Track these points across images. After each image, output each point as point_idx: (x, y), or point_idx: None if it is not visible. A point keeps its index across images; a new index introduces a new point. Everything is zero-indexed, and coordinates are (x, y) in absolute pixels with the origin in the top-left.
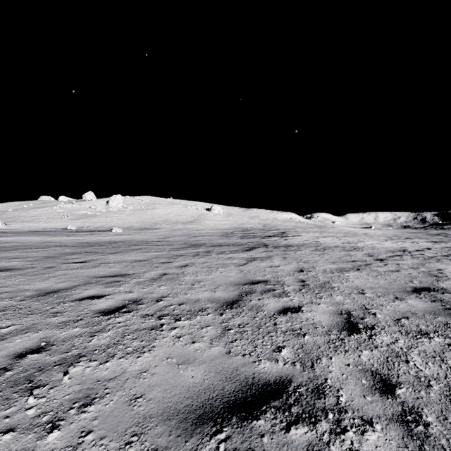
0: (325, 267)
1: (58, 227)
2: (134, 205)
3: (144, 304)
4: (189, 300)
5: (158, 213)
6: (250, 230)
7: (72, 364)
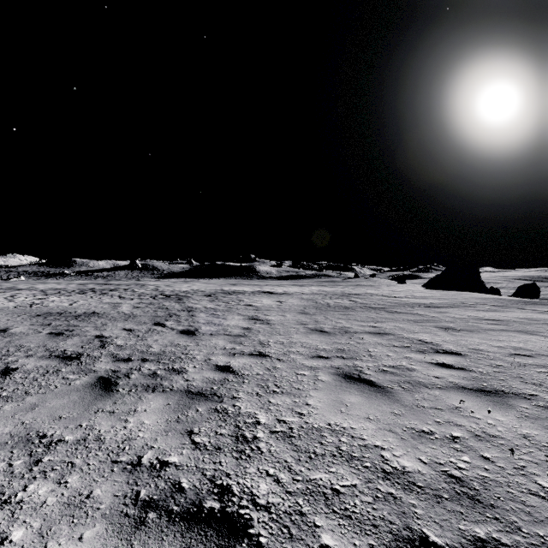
0: None
1: None
2: None
3: None
4: None
5: None
6: None
7: None
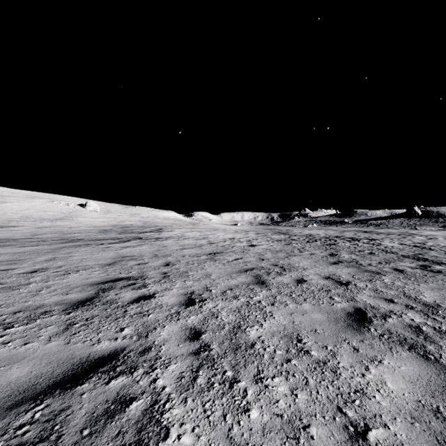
0: (175, 248)
1: None
2: None
3: (51, 269)
4: (82, 265)
5: (11, 207)
6: (130, 227)
7: (28, 284)
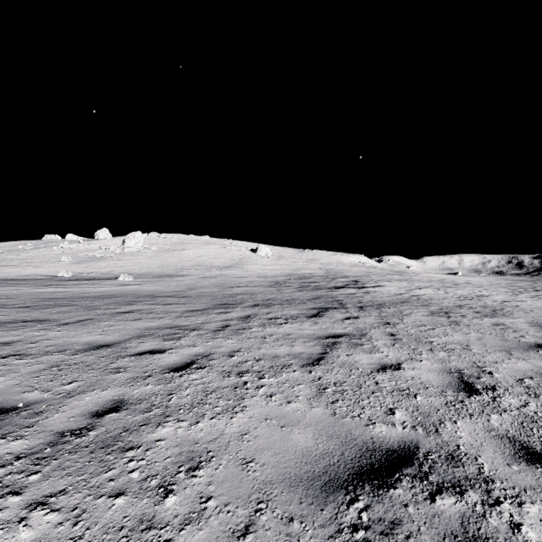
0: (510, 369)
1: (48, 273)
2: (157, 245)
3: None
4: None
5: (187, 255)
6: (309, 278)
7: None
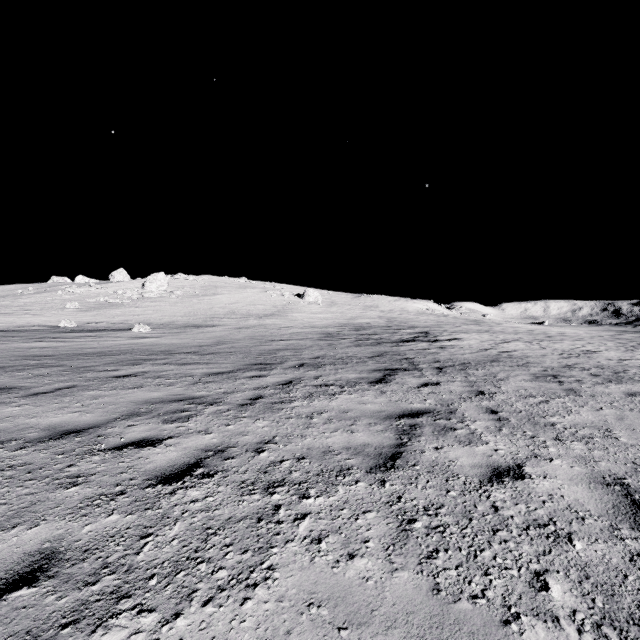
0: None
1: (48, 323)
2: (184, 289)
3: None
4: None
5: (220, 300)
6: (368, 329)
7: None
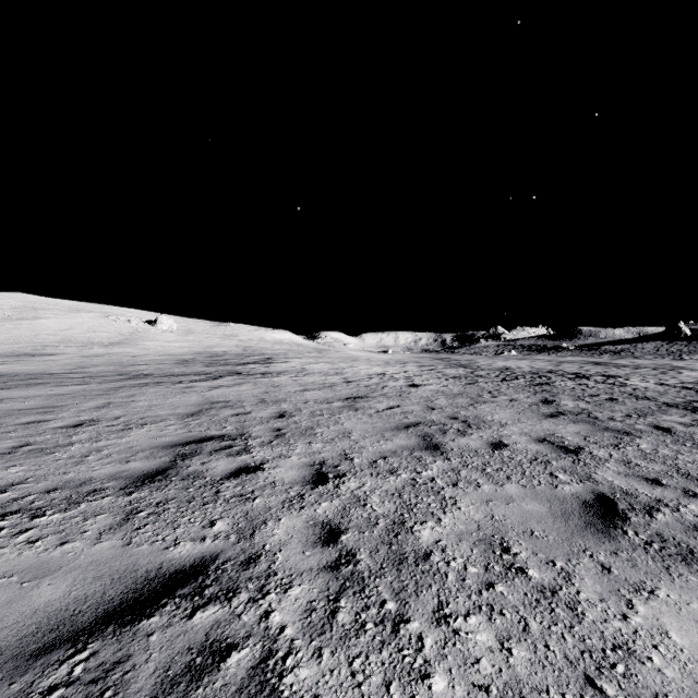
0: (292, 389)
1: None
2: None
3: (104, 421)
4: (150, 416)
5: (47, 326)
6: (222, 356)
7: (70, 446)
